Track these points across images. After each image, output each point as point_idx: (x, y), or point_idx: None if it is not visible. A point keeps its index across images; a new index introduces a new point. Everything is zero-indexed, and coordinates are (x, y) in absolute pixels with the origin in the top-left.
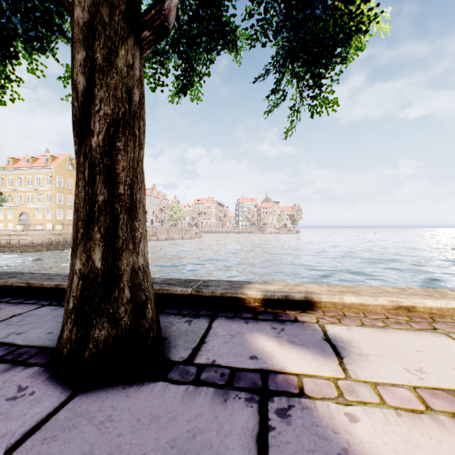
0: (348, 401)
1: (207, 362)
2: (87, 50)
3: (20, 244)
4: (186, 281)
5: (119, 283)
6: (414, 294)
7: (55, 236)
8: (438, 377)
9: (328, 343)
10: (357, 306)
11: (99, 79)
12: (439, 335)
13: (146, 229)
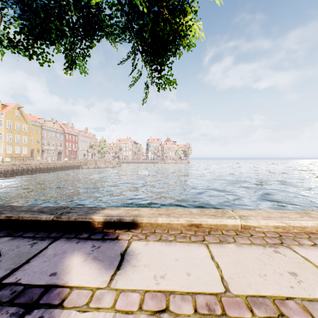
0: (89, 308)
1: (12, 282)
2: None
3: None
4: (57, 209)
5: None
6: (205, 215)
7: (4, 166)
8: (170, 281)
9: (121, 257)
10: (166, 225)
11: None
12: (201, 246)
13: None
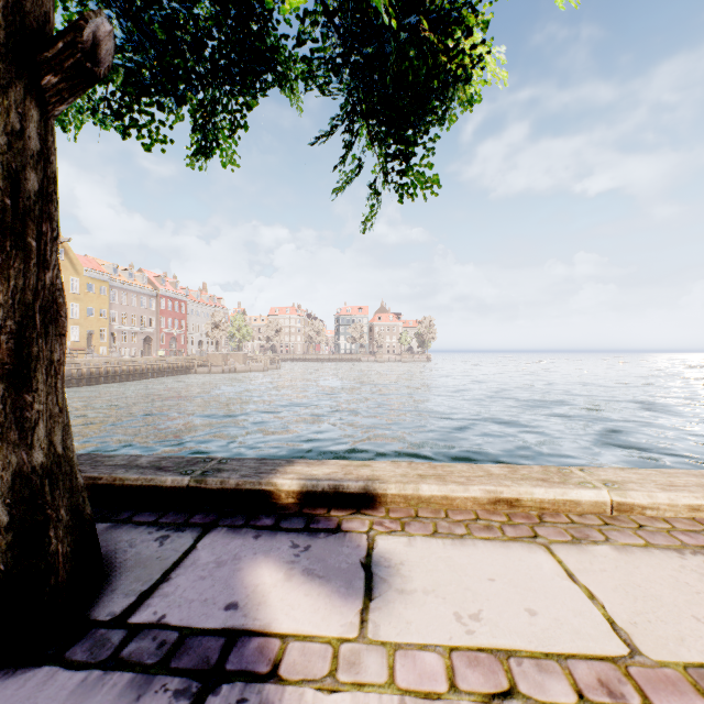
0: (339, 683)
1: (149, 621)
2: None
3: None
4: (190, 462)
5: None
6: (524, 478)
7: None
8: (496, 627)
9: (365, 570)
10: (439, 500)
11: None
12: (535, 549)
13: (59, 400)
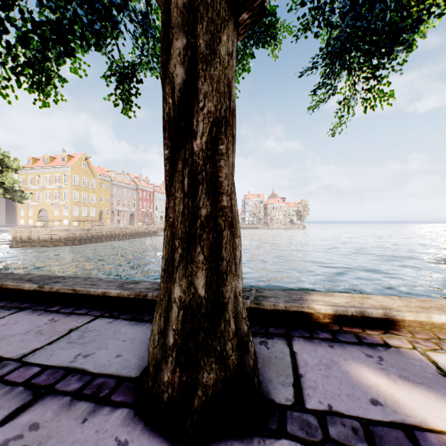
0: None
1: (323, 409)
2: (188, 36)
3: (40, 239)
4: None
5: (224, 313)
6: None
7: (71, 232)
8: None
9: None
10: None
11: (203, 70)
12: None
13: None
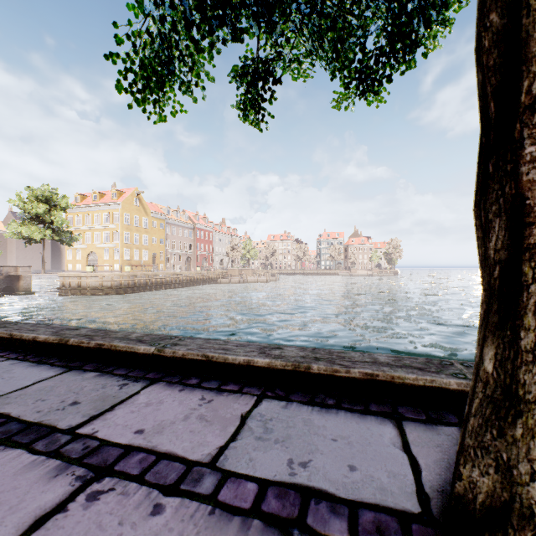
0: None
1: None
2: None
3: (90, 286)
4: (435, 364)
5: None
6: None
7: (124, 278)
8: None
9: None
10: None
11: None
12: None
13: None
